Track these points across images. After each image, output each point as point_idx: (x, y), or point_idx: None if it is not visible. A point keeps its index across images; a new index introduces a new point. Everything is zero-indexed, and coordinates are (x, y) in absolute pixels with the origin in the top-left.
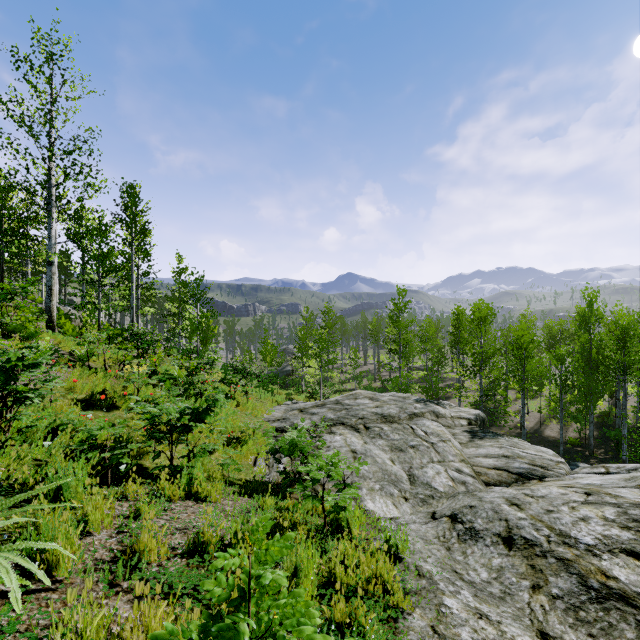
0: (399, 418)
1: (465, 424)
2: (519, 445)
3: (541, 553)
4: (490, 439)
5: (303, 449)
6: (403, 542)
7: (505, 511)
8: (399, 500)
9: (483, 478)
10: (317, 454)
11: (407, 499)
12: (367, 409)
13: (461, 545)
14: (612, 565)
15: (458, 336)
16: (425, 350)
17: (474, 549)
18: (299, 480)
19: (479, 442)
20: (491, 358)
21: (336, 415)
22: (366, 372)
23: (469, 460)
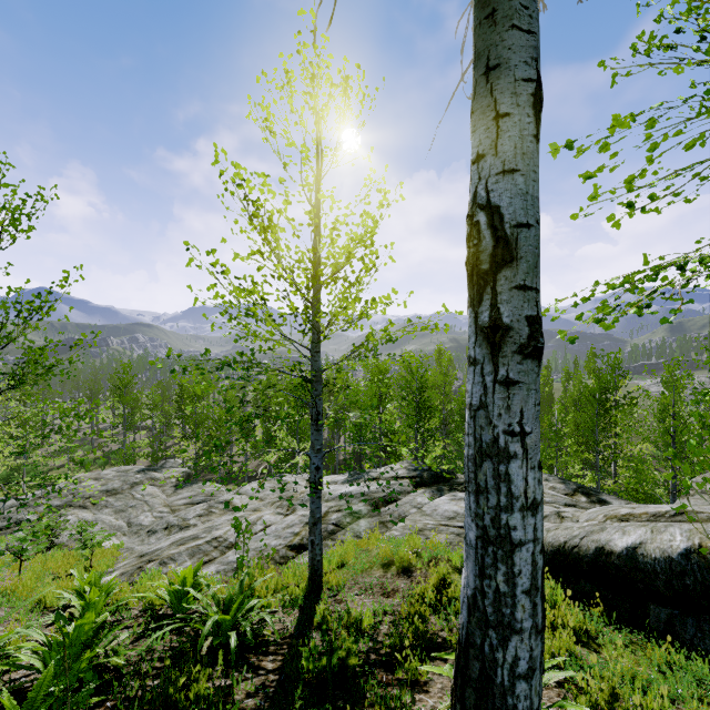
0: (123, 489)
1: (175, 481)
2: (204, 486)
3: (174, 526)
4: (188, 487)
5: (56, 526)
6: (122, 542)
7: (171, 520)
8: (121, 536)
9: (177, 512)
10: (64, 527)
11: (126, 535)
12: (94, 489)
13: (149, 538)
14: (192, 521)
15: (182, 404)
16: (152, 417)
17: (153, 536)
18: (52, 546)
19: (180, 491)
20: (203, 424)
21: (63, 501)
22: (81, 440)
23: (171, 504)
